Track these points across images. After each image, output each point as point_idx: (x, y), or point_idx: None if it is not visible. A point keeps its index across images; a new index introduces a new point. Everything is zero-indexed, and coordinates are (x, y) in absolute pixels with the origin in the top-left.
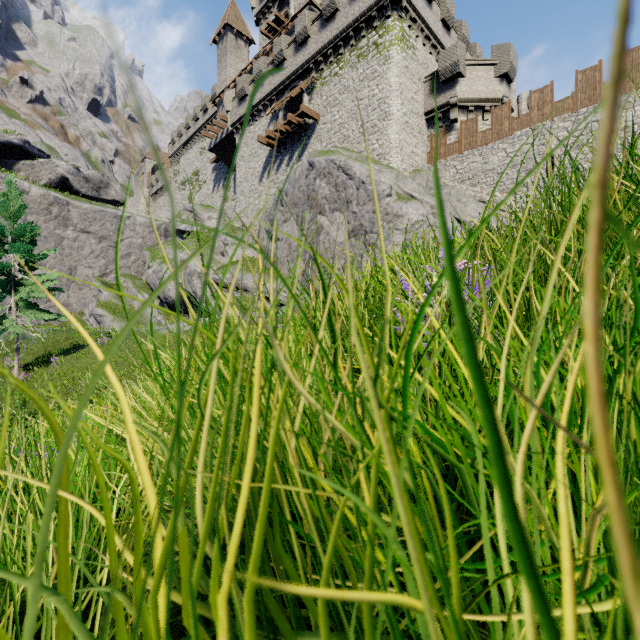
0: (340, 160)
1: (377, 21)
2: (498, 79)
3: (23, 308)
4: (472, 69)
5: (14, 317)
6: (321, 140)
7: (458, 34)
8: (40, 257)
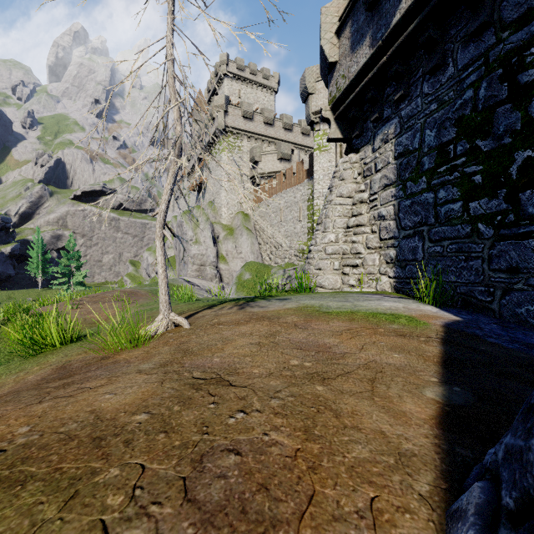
0: (181, 221)
1: (218, 138)
2: (279, 160)
3: (75, 285)
4: (265, 156)
5: (72, 288)
6: (208, 192)
7: (282, 122)
8: (81, 264)
